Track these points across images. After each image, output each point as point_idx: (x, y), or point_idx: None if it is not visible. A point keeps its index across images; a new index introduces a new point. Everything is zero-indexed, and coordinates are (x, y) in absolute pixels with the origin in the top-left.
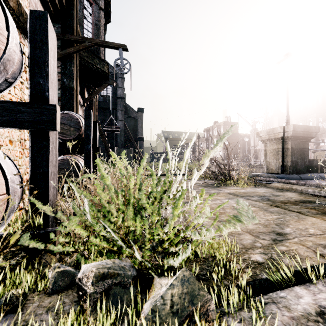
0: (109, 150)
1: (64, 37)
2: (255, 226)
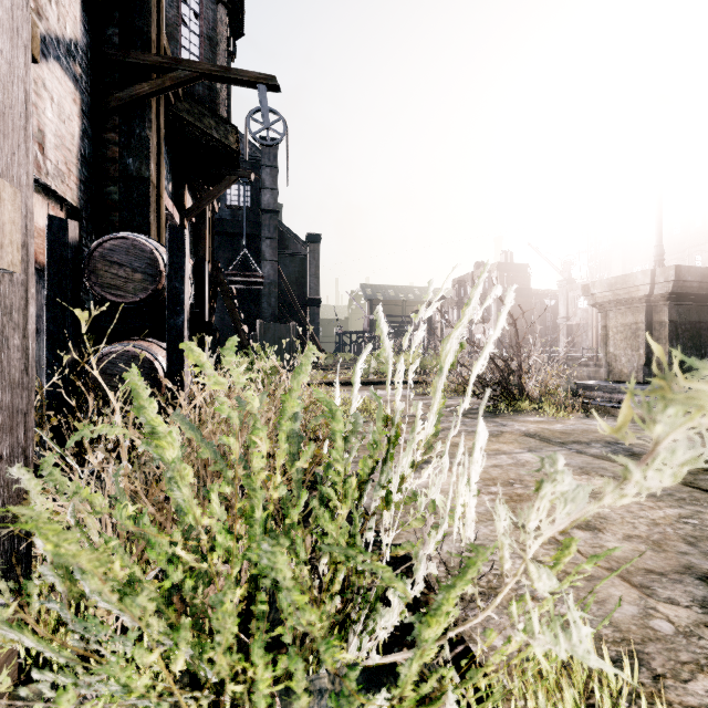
0: (242, 327)
1: (127, 58)
2: (629, 548)
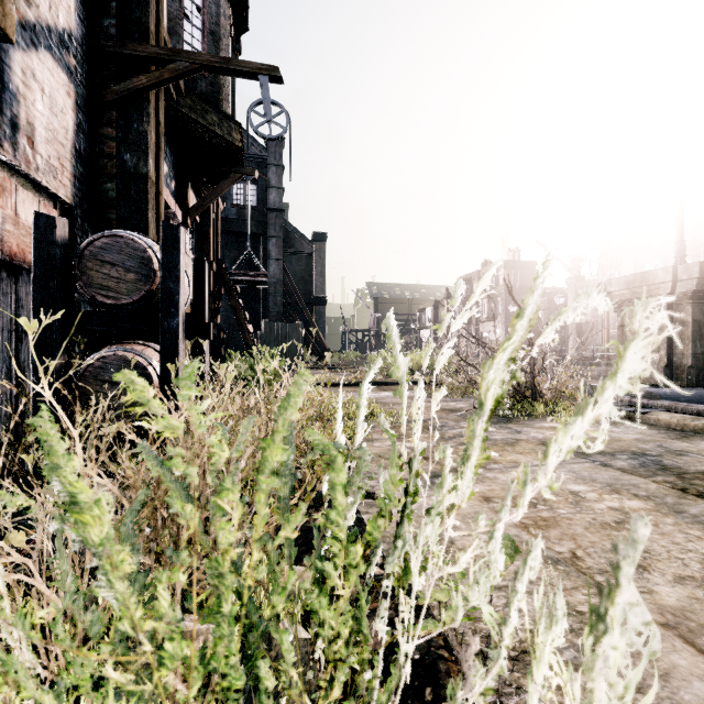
0: (247, 327)
1: (124, 49)
2: (685, 595)
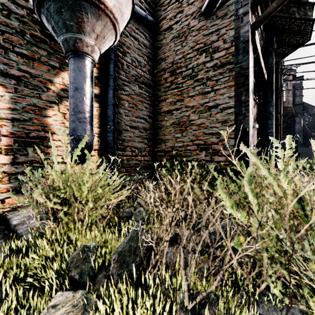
0: None
1: None
2: None
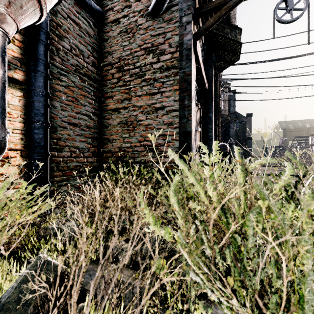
0: None
1: None
2: None
